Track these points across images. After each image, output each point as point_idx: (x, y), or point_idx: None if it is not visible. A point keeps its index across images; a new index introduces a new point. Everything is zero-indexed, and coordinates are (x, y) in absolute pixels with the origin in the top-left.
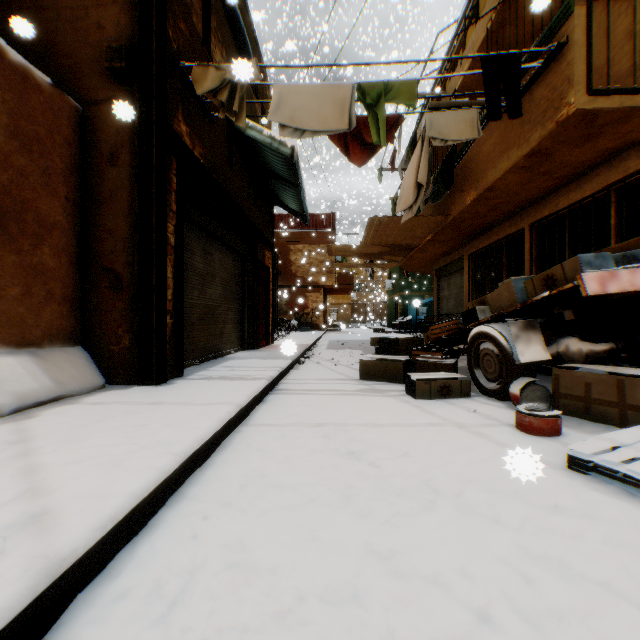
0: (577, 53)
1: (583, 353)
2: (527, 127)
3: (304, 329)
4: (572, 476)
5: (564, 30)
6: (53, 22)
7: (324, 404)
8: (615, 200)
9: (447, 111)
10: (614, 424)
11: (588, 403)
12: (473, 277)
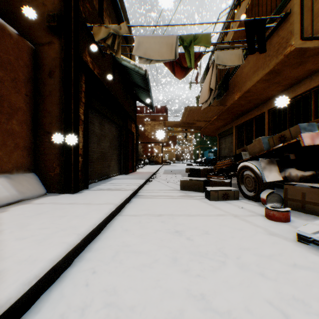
0: (295, 18)
1: (298, 176)
2: (268, 58)
3: (152, 164)
4: (300, 246)
5: (288, 6)
6: (19, 2)
7: (162, 203)
8: (313, 97)
9: (226, 50)
10: (318, 215)
11: (303, 203)
12: (238, 137)
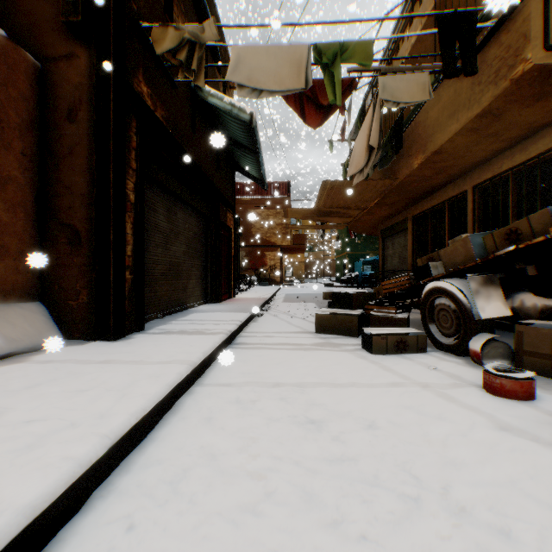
0: (534, 8)
1: (538, 308)
2: (478, 88)
3: (263, 284)
4: None
5: None
6: None
7: (281, 360)
8: None
9: (399, 75)
10: None
11: None
12: (416, 237)
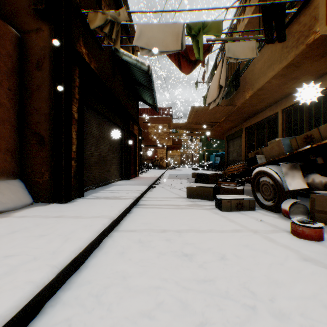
0: (321, 1)
1: (322, 183)
2: (286, 50)
3: (156, 168)
4: None
5: None
6: None
7: (166, 215)
8: None
9: (238, 42)
10: None
11: None
12: (247, 140)
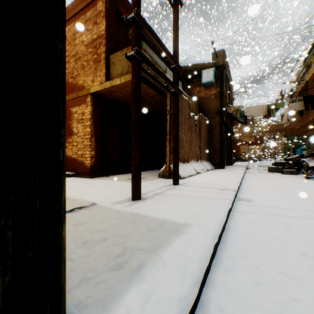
0: None
1: None
2: None
3: (238, 161)
4: (304, 179)
5: None
6: (203, 105)
7: (259, 173)
8: None
9: (295, 102)
10: None
11: None
12: None
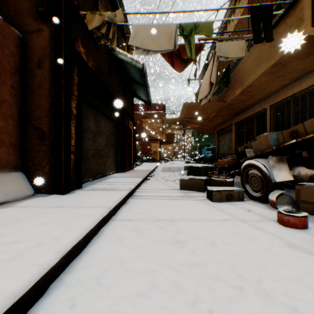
0: (306, 3)
1: (308, 175)
2: (273, 49)
3: (149, 161)
4: None
5: None
6: None
7: (160, 205)
8: None
9: (228, 41)
10: None
11: None
12: (237, 134)
